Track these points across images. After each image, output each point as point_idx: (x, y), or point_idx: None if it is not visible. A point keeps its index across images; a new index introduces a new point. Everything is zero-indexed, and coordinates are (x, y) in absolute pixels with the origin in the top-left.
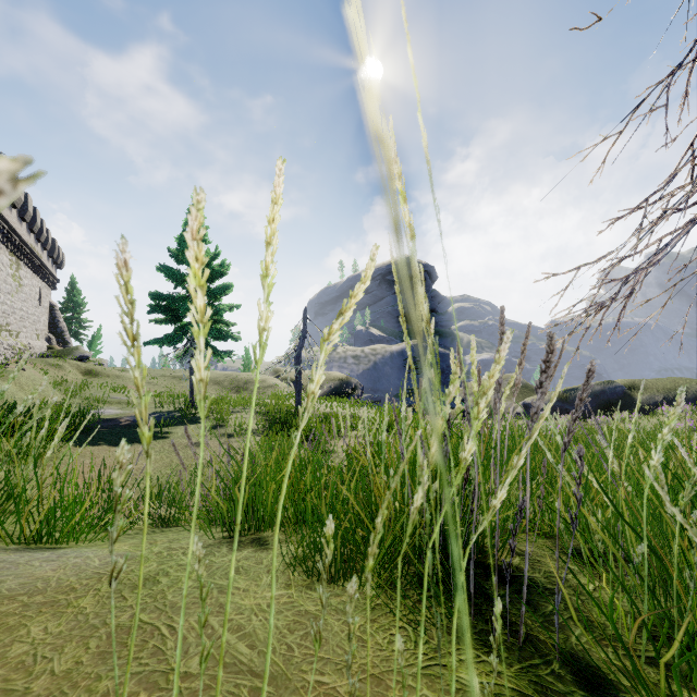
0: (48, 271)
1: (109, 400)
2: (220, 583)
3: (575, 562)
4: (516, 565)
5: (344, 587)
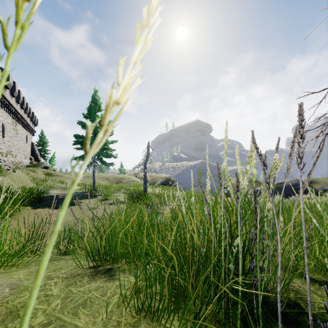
0: (30, 127)
1: (55, 186)
2: (65, 319)
3: None
4: (294, 301)
5: (164, 326)
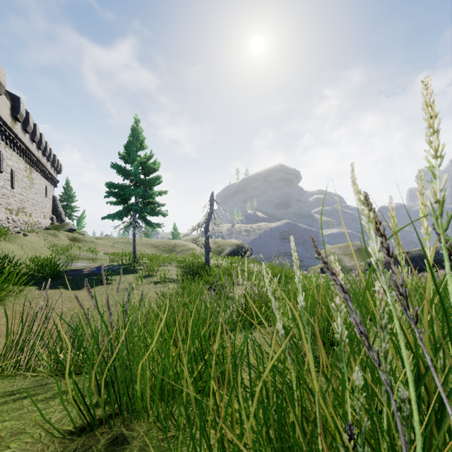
0: (51, 175)
1: (82, 257)
2: None
3: None
4: None
5: None
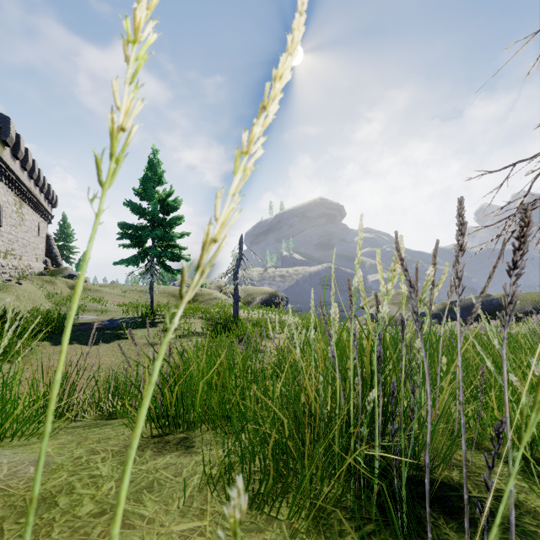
0: (45, 209)
1: (88, 308)
2: (125, 507)
3: (519, 476)
4: (457, 481)
5: (268, 515)
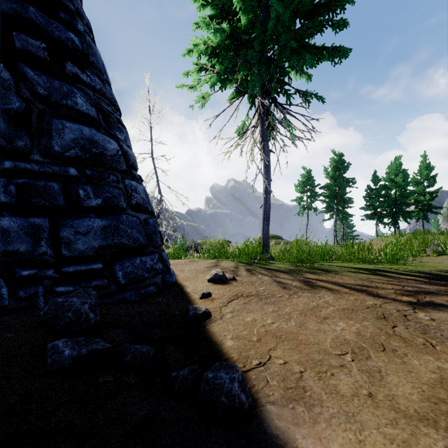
0: None
1: None
2: None
3: None
4: None
5: None
